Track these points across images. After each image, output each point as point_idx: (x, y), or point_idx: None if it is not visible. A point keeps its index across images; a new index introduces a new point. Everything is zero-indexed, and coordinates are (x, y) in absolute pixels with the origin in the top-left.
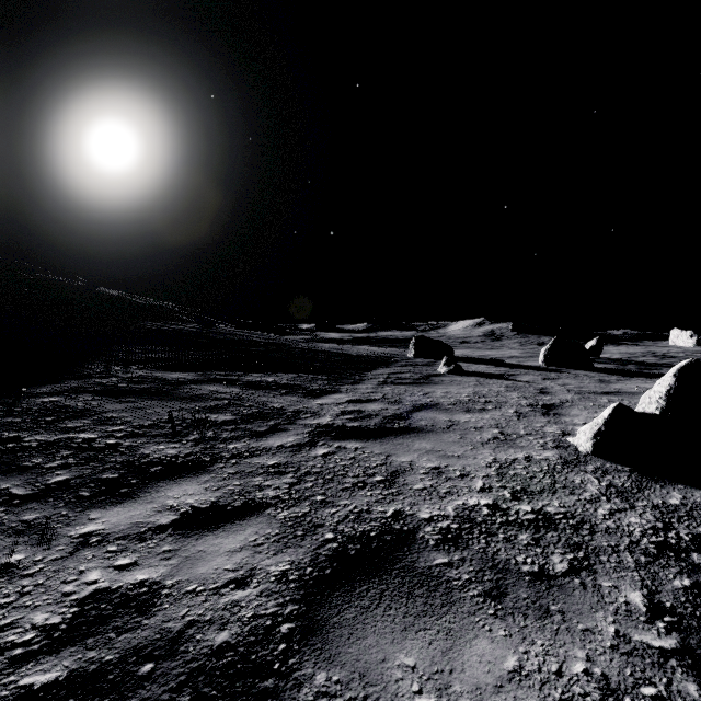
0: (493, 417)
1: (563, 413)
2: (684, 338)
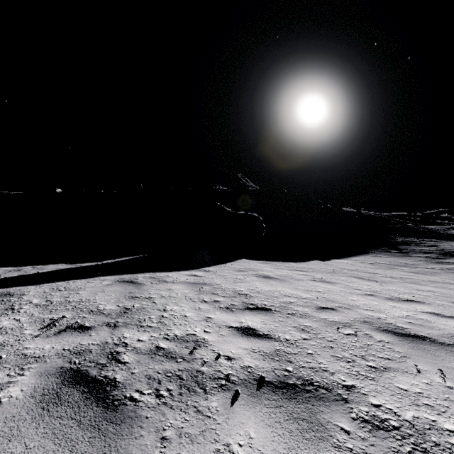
0: None
1: None
2: None
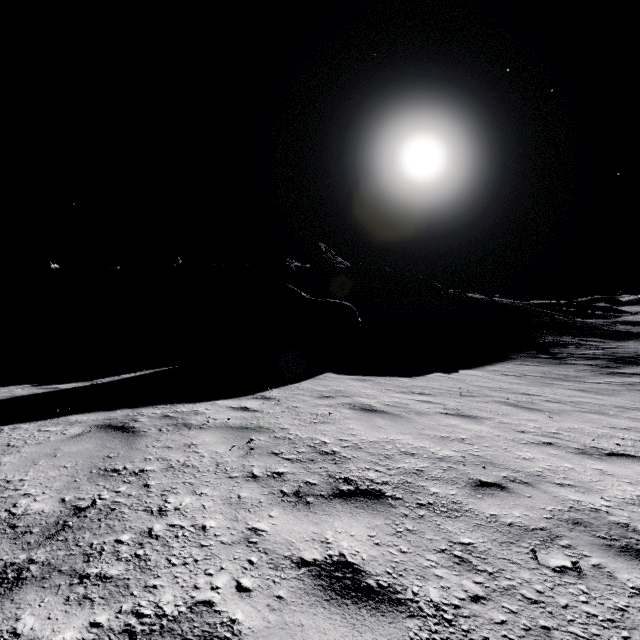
0: None
1: None
2: None
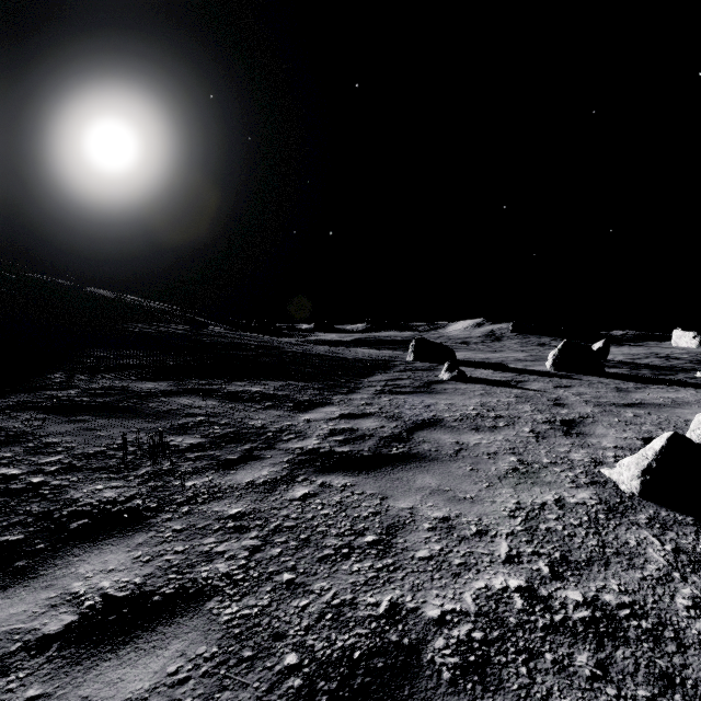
0: (507, 439)
1: (587, 432)
2: (686, 339)
